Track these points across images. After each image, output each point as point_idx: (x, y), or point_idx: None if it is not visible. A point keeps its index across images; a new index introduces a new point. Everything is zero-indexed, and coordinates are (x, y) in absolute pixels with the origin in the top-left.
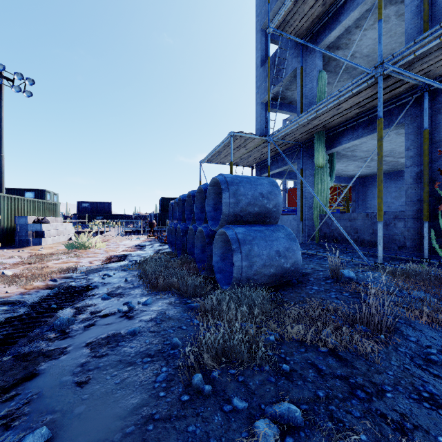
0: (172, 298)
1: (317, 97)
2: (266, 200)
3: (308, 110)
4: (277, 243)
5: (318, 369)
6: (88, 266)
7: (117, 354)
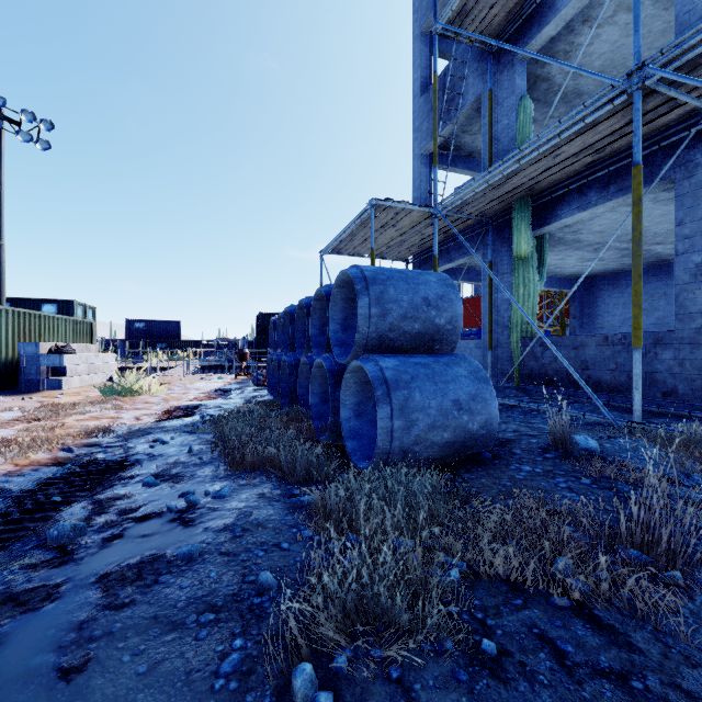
0: (267, 485)
1: (517, 141)
2: (434, 311)
3: (504, 159)
4: (456, 386)
5: (557, 652)
6: (132, 425)
7: (152, 602)
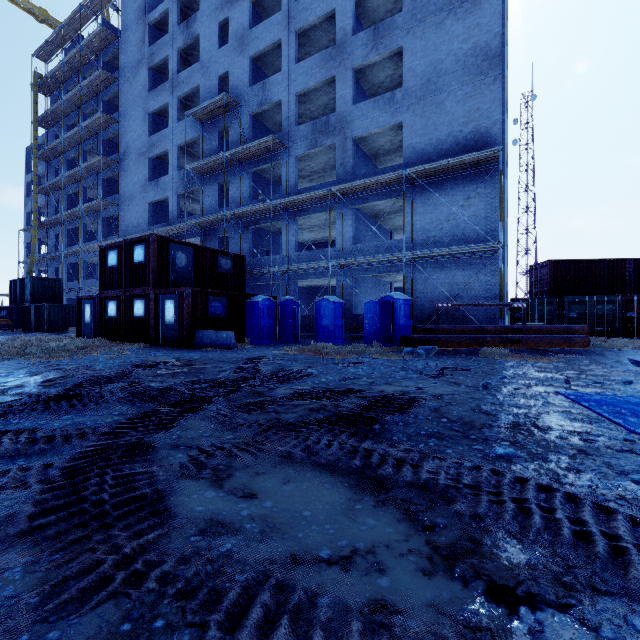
0: None
1: None
2: None
3: None
4: None
5: None
6: None
7: None
